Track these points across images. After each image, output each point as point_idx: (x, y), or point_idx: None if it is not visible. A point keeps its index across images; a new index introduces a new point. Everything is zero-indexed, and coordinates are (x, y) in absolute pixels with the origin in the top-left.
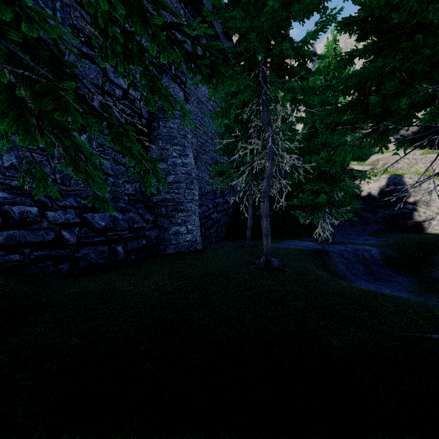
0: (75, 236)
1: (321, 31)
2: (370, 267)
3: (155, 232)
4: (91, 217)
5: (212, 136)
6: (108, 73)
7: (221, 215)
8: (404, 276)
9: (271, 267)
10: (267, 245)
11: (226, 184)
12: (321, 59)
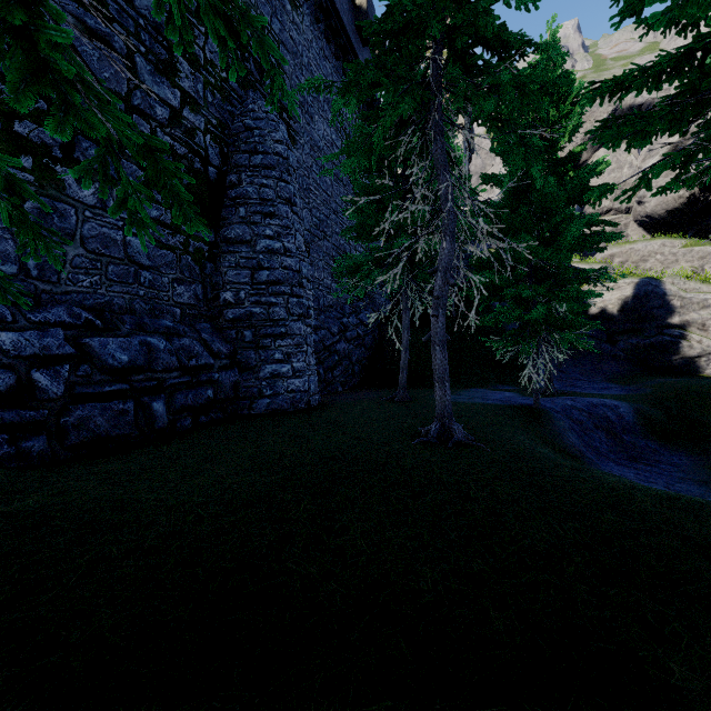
0: (61, 383)
1: None
2: (619, 438)
3: (232, 374)
4: (100, 344)
5: (338, 210)
6: (139, 74)
7: (354, 345)
8: (681, 454)
9: (452, 441)
10: (443, 398)
11: (362, 289)
12: (541, 51)
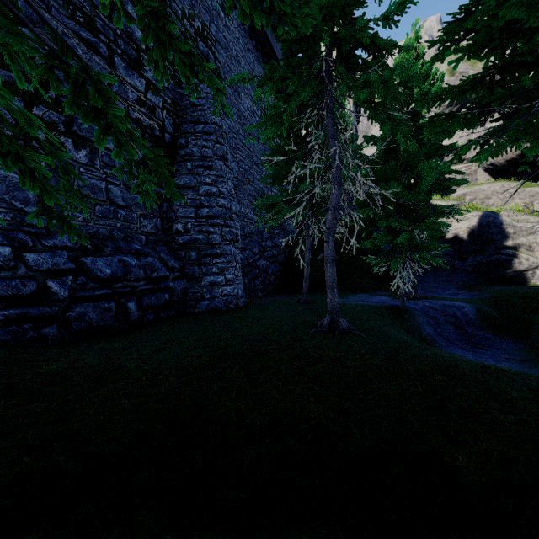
0: (66, 289)
1: (410, 2)
2: (463, 329)
3: (182, 283)
4: (91, 261)
5: (258, 162)
6: (117, 69)
7: (270, 262)
8: (508, 341)
9: (338, 330)
10: (332, 300)
11: (275, 221)
12: (404, 51)
